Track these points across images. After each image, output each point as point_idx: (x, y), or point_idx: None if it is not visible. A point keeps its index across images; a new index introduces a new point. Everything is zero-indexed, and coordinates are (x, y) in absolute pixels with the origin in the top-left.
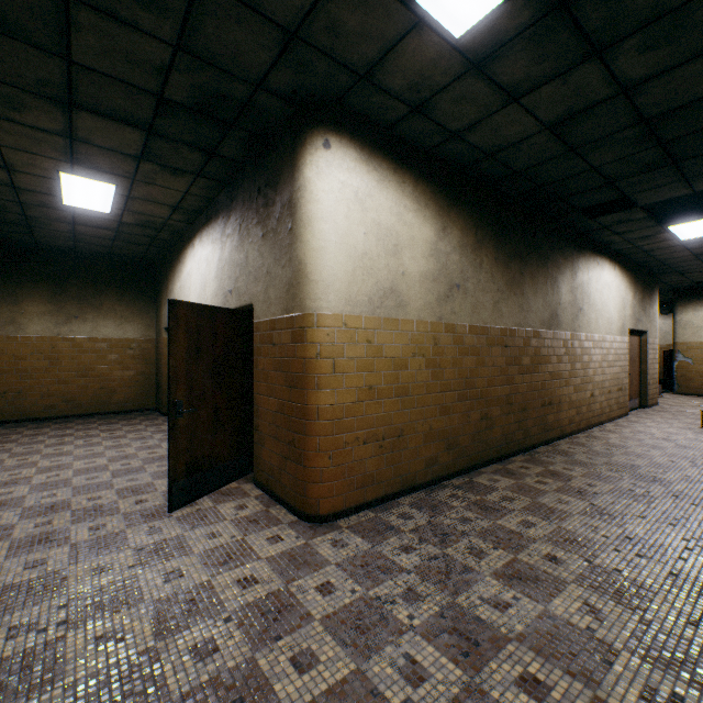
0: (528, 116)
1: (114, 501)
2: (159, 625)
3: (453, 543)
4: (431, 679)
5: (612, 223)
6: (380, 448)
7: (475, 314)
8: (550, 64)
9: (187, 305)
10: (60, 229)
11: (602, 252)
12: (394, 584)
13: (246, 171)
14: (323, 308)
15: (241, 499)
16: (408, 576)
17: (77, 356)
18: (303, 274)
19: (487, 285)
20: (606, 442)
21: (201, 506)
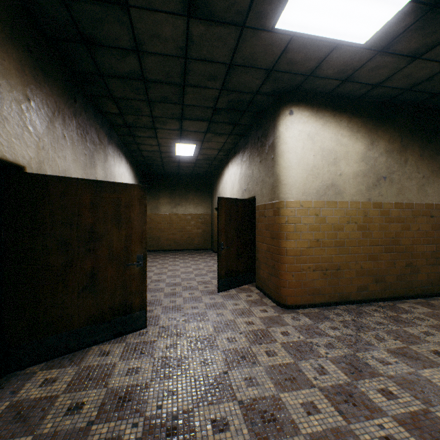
0: (432, 63)
1: (196, 285)
2: (215, 328)
3: (365, 331)
4: (329, 375)
5: None
6: (324, 275)
7: (400, 195)
8: (439, 34)
9: (225, 199)
10: (174, 165)
11: None
12: (321, 340)
13: (252, 129)
14: (289, 198)
15: (249, 292)
16: (330, 338)
17: (179, 222)
18: (278, 181)
19: (411, 174)
20: None
21: (231, 293)
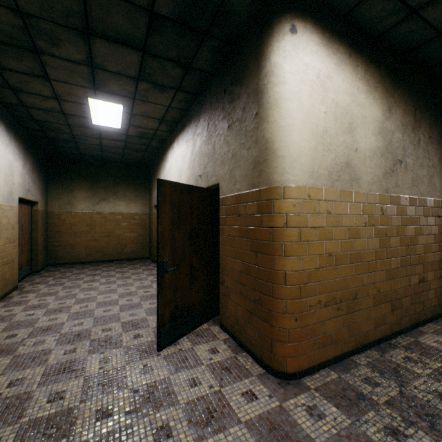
0: None
1: (119, 334)
2: None
3: None
4: None
5: None
6: (337, 310)
7: (414, 187)
8: None
9: (171, 184)
10: (93, 143)
11: None
12: None
13: (213, 80)
14: (290, 181)
15: (212, 341)
16: None
17: (104, 224)
18: (270, 151)
19: (423, 160)
20: None
21: (181, 346)
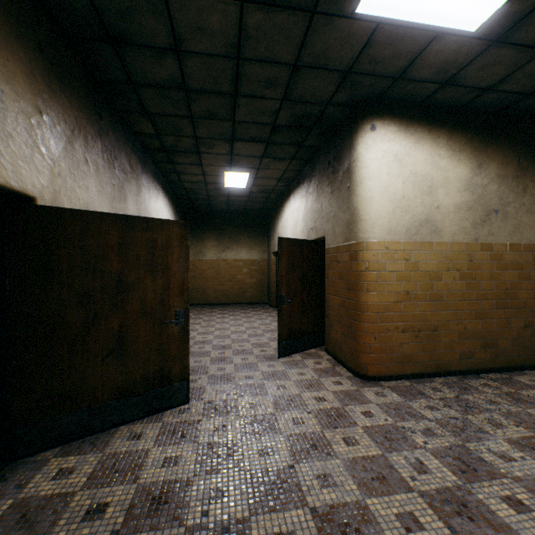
0: None
1: (250, 348)
2: (276, 406)
3: (474, 413)
4: (431, 474)
5: None
6: (416, 337)
7: (516, 234)
8: None
9: (287, 240)
10: (222, 199)
11: None
12: (416, 424)
13: (321, 151)
14: (370, 237)
15: (317, 358)
16: (428, 422)
17: (228, 270)
18: (356, 216)
19: (532, 206)
20: None
21: (294, 358)
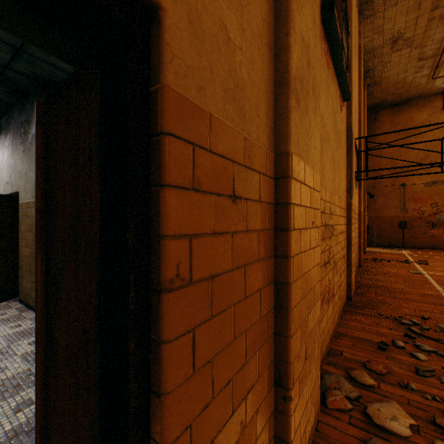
0: None
1: None
2: None
3: None
4: None
5: None
6: None
7: None
8: None
9: None
10: None
11: None
12: None
13: (16, 109)
14: None
15: (5, 310)
16: None
17: None
18: None
19: None
20: None
21: None
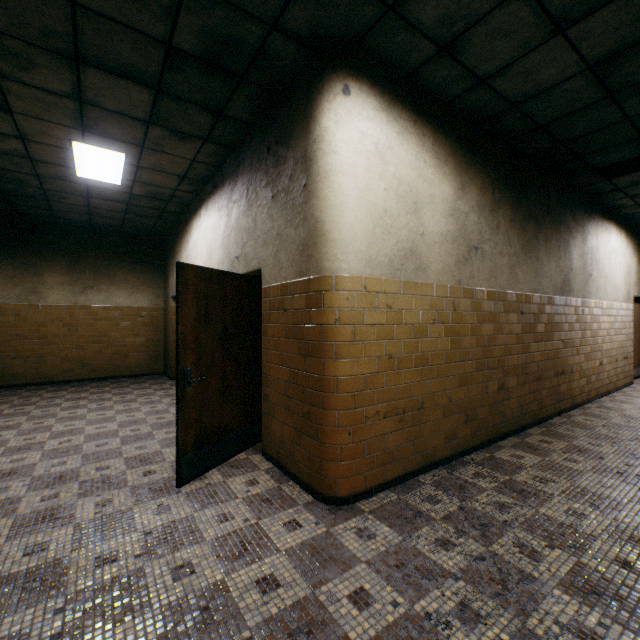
0: (571, 53)
1: (122, 472)
2: None
3: (496, 537)
4: None
5: (628, 184)
6: (400, 422)
7: (492, 279)
8: None
9: (195, 269)
10: (76, 202)
11: (609, 216)
12: (442, 596)
13: (254, 133)
14: (342, 269)
15: (250, 472)
16: (455, 583)
17: (92, 323)
18: (320, 232)
19: (503, 248)
20: (623, 413)
21: (210, 481)
